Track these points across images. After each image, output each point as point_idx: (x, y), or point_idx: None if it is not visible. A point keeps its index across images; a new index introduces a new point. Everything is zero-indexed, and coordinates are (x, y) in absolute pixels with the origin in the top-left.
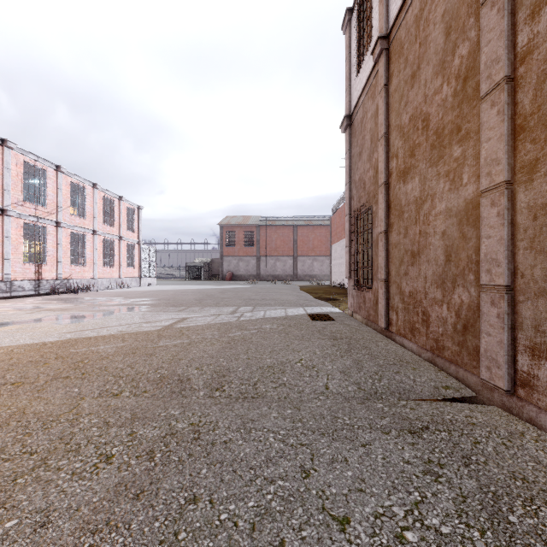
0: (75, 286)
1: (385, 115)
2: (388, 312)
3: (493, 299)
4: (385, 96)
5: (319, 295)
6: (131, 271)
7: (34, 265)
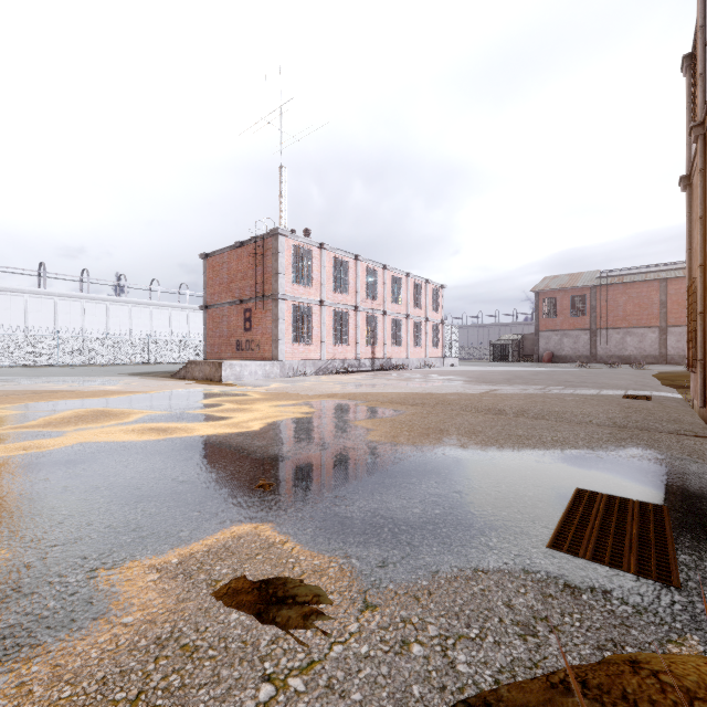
0: (394, 365)
1: (700, 199)
2: (705, 392)
3: None
4: (700, 180)
5: (674, 382)
6: (435, 351)
7: (371, 347)
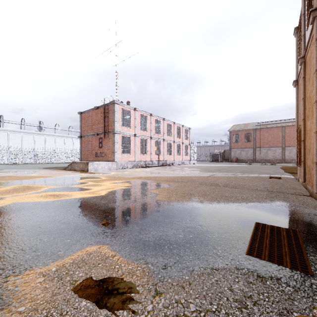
0: (168, 163)
1: (303, 90)
2: (305, 175)
3: (314, 166)
4: (303, 82)
5: (289, 171)
6: (186, 157)
7: (157, 155)
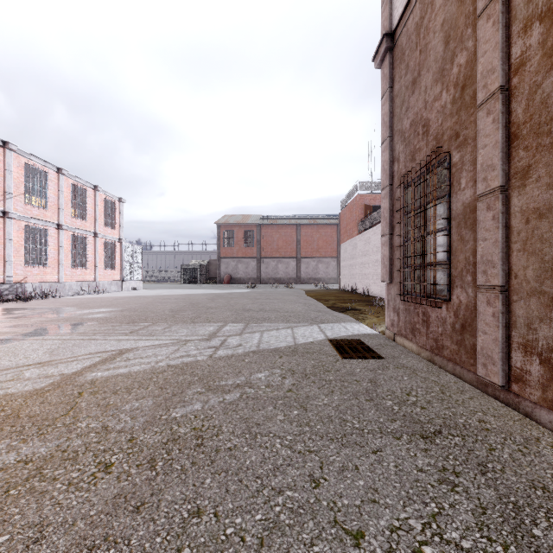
0: (32, 292)
1: None
2: (508, 353)
3: None
4: None
5: (331, 303)
6: (110, 273)
7: None
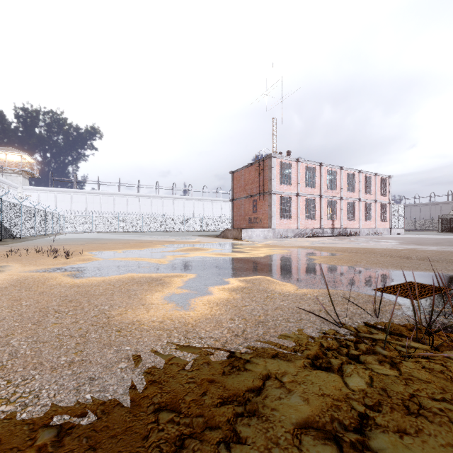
0: (349, 232)
1: None
2: None
3: None
4: None
5: None
6: (383, 223)
7: (331, 221)
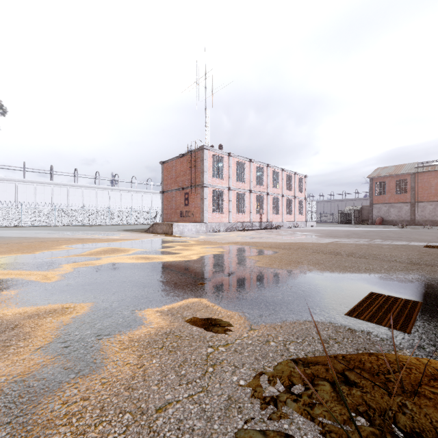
0: (274, 226)
1: None
2: None
3: None
4: None
5: None
6: (300, 217)
7: (259, 215)
